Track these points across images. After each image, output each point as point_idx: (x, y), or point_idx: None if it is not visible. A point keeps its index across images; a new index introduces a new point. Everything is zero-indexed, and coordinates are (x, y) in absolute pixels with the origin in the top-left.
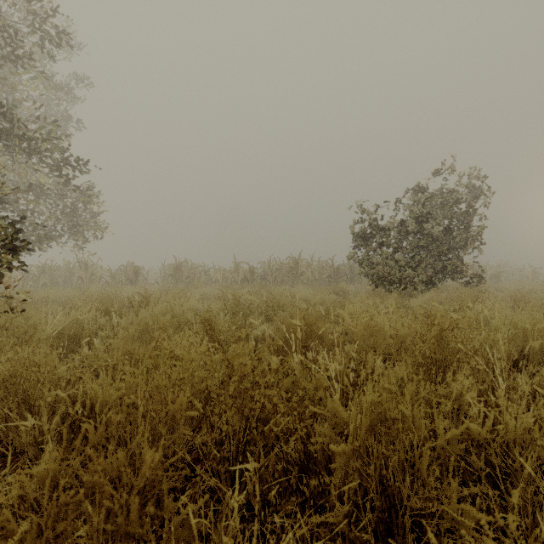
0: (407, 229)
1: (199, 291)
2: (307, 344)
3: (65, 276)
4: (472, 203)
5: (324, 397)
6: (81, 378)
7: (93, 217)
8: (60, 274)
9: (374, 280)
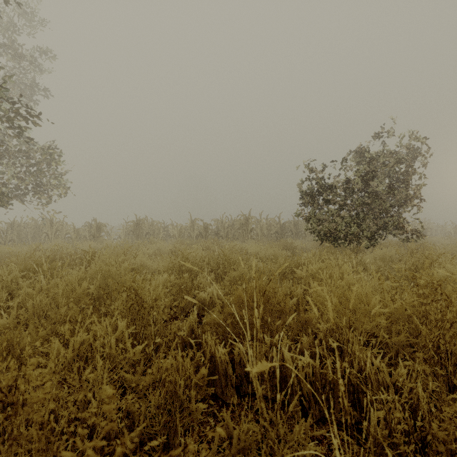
0: (353, 187)
1: (154, 247)
2: (264, 321)
3: (34, 232)
4: (411, 164)
5: None
6: None
7: (57, 177)
8: (29, 230)
9: (321, 235)
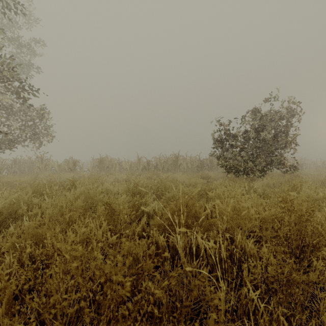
0: (249, 136)
1: (113, 176)
2: (187, 223)
3: (29, 166)
4: (289, 119)
5: (209, 292)
6: (4, 253)
7: (46, 128)
8: (26, 164)
9: (227, 169)
